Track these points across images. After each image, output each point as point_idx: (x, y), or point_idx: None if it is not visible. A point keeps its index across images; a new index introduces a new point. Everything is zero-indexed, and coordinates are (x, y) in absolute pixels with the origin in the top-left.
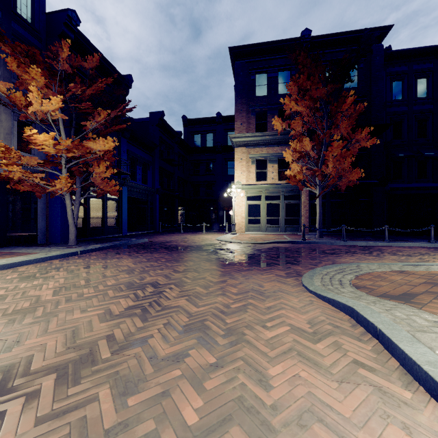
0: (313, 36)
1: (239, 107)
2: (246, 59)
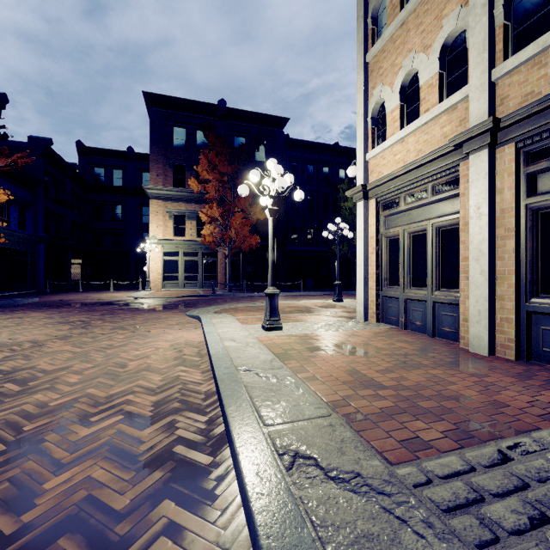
0: (229, 107)
1: (155, 157)
2: (162, 108)
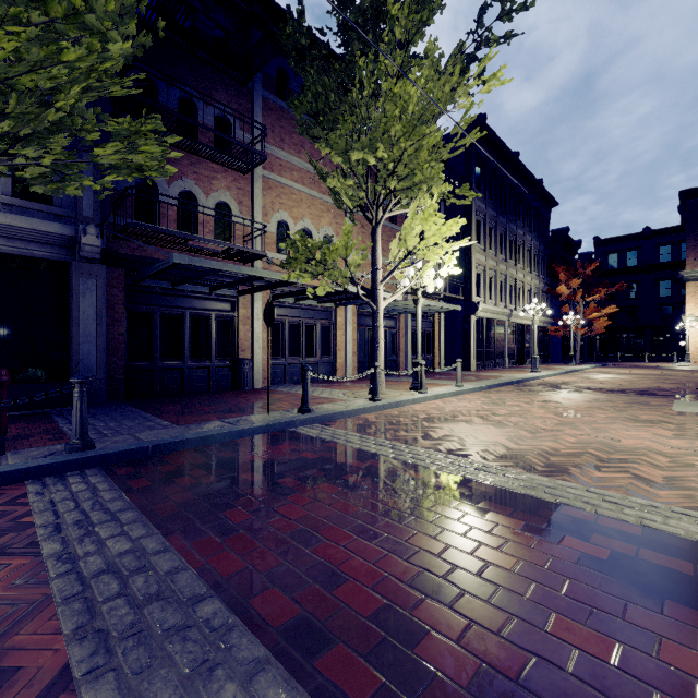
0: None
1: (691, 243)
2: None
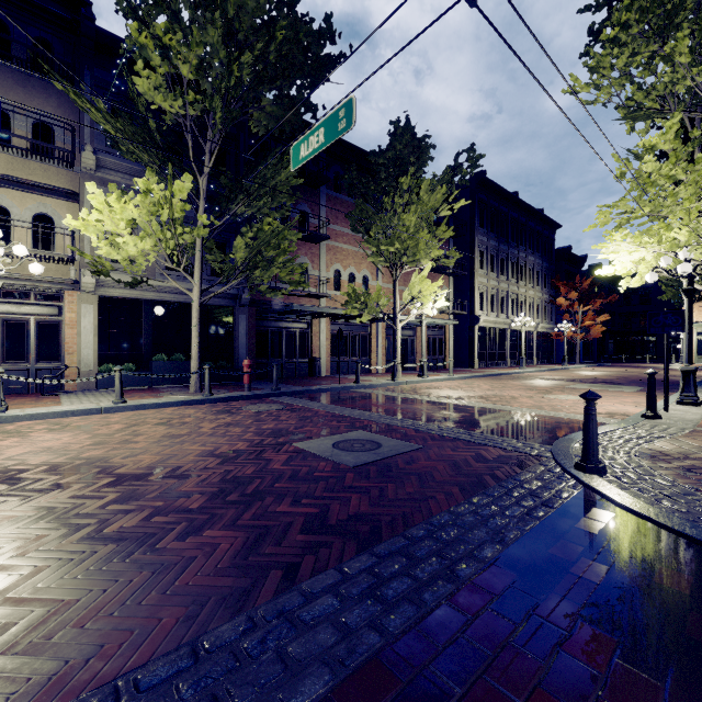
0: None
1: None
2: None
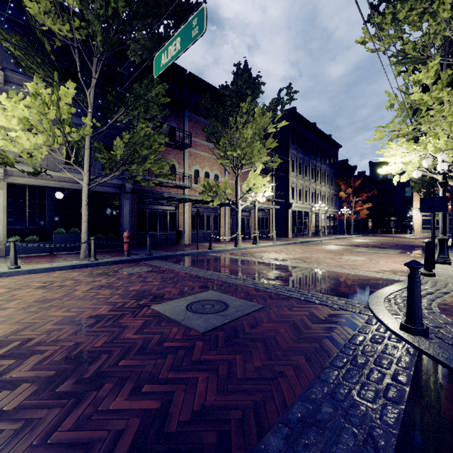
0: None
1: None
2: None
